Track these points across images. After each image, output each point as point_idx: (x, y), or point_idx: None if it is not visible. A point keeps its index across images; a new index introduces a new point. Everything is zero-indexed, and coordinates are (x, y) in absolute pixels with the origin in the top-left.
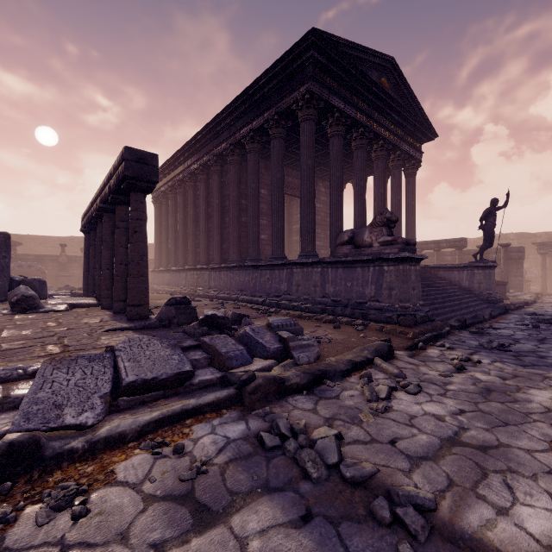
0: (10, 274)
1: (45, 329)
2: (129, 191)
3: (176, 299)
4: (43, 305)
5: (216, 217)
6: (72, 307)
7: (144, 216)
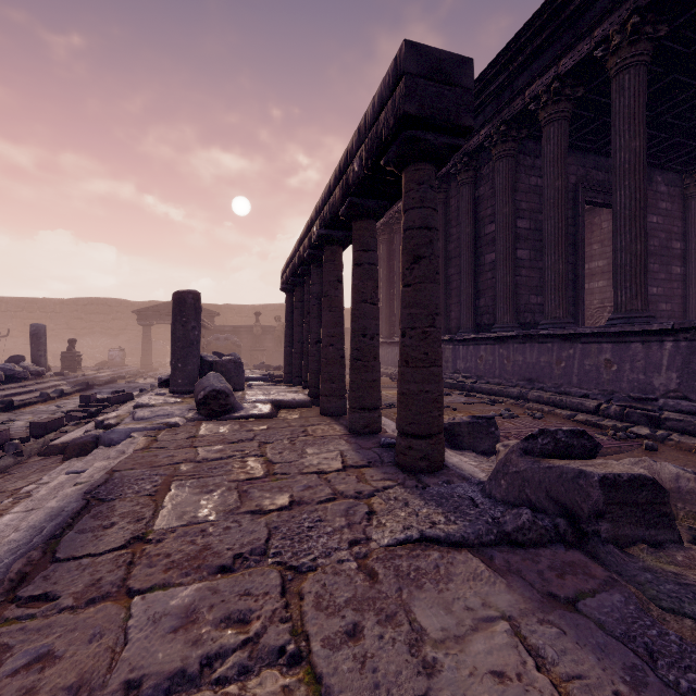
0: (209, 348)
1: (244, 492)
2: (401, 166)
3: (553, 437)
4: (239, 405)
5: (467, 256)
6: (278, 407)
7: (435, 218)
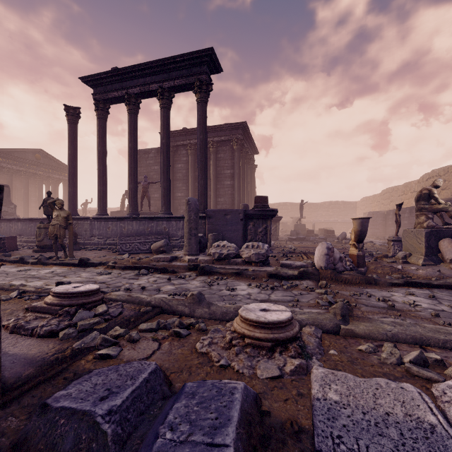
0: None
1: None
2: None
3: None
4: None
5: None
6: None
7: None
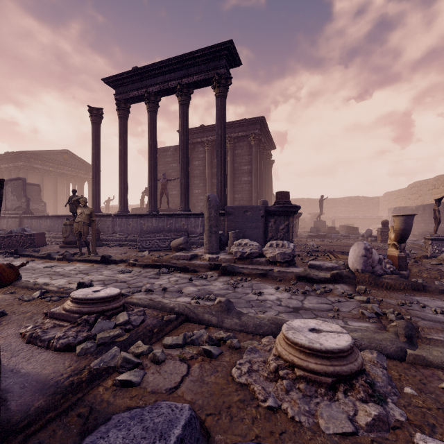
0: None
1: None
2: None
3: None
4: None
5: None
6: None
7: None
